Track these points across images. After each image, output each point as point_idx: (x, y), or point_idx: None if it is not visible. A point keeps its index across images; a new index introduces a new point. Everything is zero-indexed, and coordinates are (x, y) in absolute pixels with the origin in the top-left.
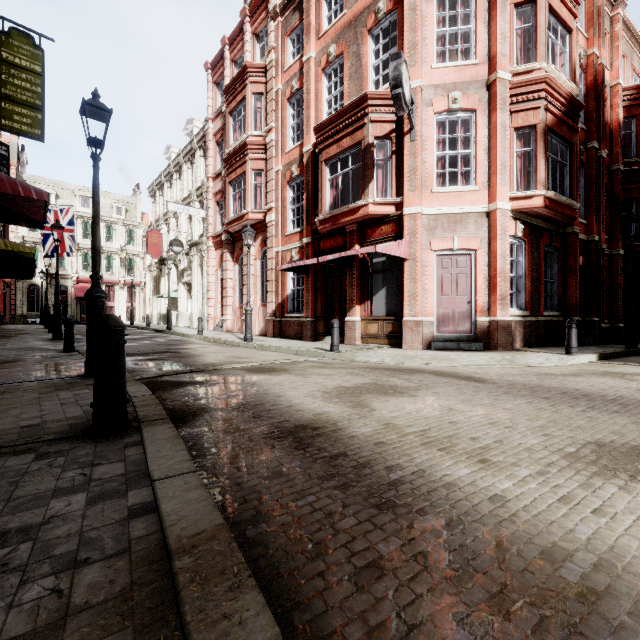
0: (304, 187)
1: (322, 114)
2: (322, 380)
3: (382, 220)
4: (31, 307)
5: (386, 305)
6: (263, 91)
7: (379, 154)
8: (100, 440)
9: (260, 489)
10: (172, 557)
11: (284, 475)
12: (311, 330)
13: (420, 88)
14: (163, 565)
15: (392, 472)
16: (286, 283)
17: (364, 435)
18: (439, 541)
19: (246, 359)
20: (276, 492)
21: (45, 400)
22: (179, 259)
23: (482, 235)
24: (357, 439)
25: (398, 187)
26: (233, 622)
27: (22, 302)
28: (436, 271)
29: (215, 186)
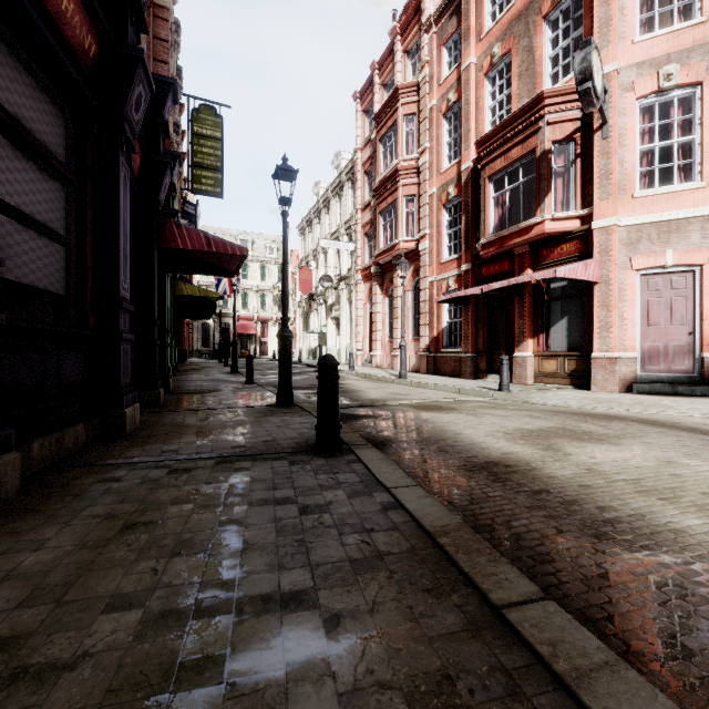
0: (463, 209)
1: (484, 124)
2: (498, 421)
3: (562, 238)
4: (203, 343)
5: (567, 338)
6: (415, 111)
7: (558, 160)
8: (326, 456)
9: (472, 509)
10: (434, 536)
11: (490, 501)
12: (471, 367)
13: (616, 72)
14: (428, 540)
15: (605, 512)
16: (441, 315)
17: (564, 477)
18: (670, 572)
19: (407, 396)
20: (488, 513)
21: (263, 423)
22: (328, 294)
23: None
24: (557, 479)
25: (584, 196)
26: (501, 578)
27: (197, 339)
28: (639, 295)
29: (364, 217)
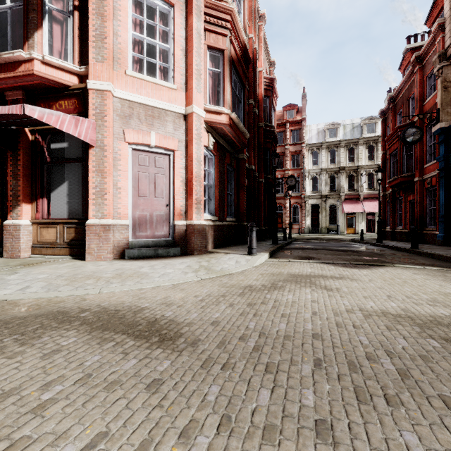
0: None
1: None
2: None
3: (60, 92)
4: None
5: (68, 204)
6: None
7: (55, 3)
8: None
9: None
10: None
11: None
12: None
13: None
14: None
15: None
16: None
17: None
18: None
19: None
20: None
21: None
22: None
23: (180, 137)
24: None
25: (83, 55)
26: None
27: None
28: (132, 167)
29: None
